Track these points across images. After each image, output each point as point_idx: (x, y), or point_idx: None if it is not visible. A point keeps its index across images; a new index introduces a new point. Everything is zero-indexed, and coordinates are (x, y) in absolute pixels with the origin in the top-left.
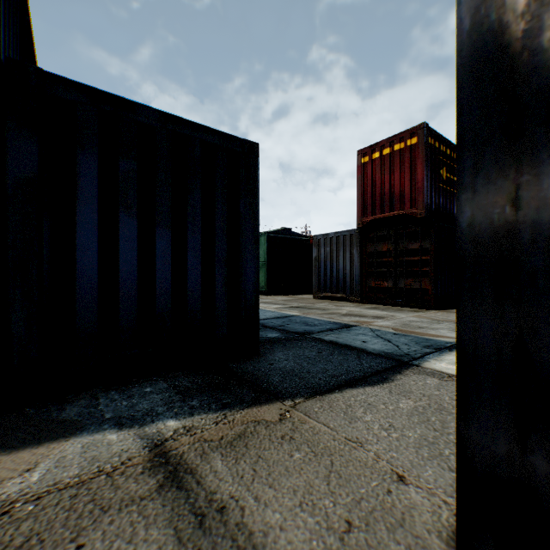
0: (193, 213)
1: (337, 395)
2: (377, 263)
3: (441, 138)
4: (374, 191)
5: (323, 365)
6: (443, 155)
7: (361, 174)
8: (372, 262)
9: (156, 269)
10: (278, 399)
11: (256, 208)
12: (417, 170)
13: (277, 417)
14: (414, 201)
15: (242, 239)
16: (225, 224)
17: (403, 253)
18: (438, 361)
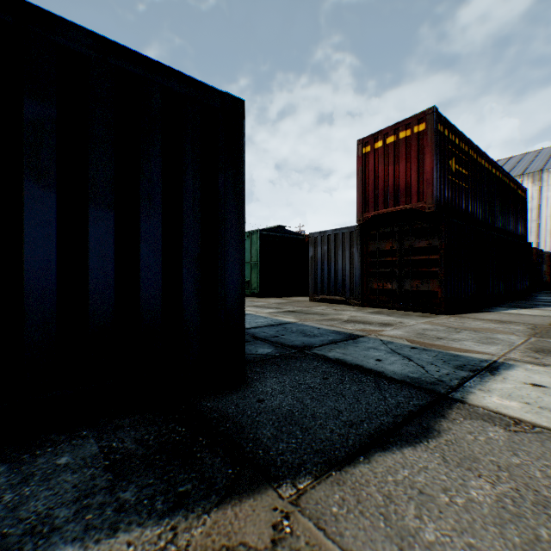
0: (149, 189)
1: (364, 469)
2: (380, 263)
3: (450, 126)
4: (376, 183)
5: (333, 402)
6: (452, 144)
7: (362, 165)
8: (374, 262)
9: (89, 268)
10: (270, 480)
11: (241, 187)
12: (425, 160)
13: (267, 534)
14: (422, 194)
15: (222, 228)
16: (197, 207)
17: (409, 252)
18: (486, 392)
